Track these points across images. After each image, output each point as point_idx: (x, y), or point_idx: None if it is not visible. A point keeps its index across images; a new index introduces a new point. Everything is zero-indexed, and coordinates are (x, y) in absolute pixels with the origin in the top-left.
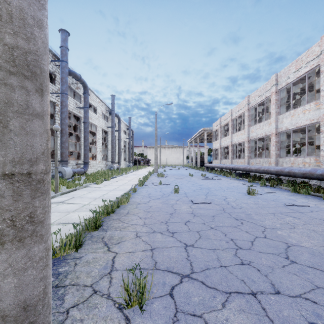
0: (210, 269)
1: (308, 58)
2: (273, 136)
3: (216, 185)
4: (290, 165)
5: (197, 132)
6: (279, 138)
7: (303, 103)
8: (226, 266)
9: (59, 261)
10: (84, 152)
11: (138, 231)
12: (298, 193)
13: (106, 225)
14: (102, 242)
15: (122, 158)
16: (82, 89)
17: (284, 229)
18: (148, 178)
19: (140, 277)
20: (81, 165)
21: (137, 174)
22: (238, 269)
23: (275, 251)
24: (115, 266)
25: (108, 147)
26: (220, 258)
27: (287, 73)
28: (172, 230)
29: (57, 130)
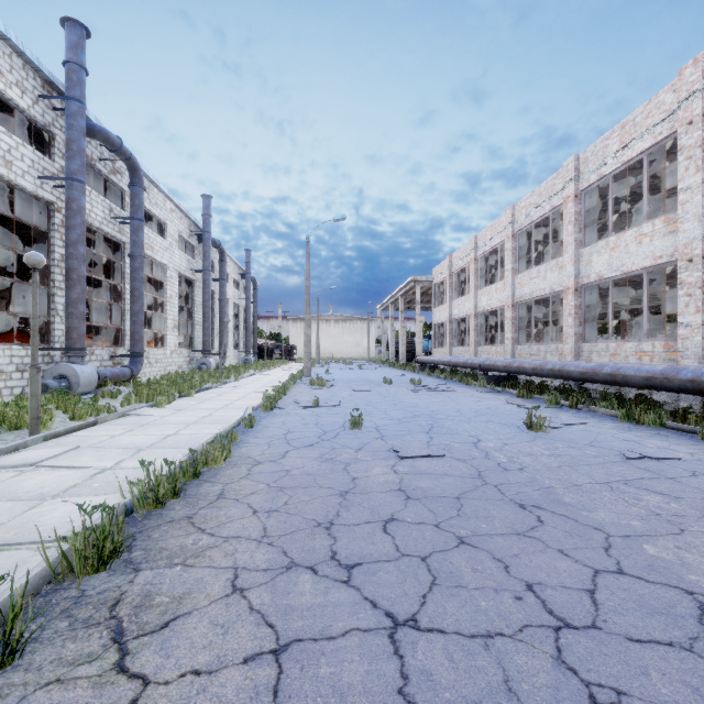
0: None
1: (649, 119)
2: (570, 294)
3: (449, 406)
4: (609, 359)
5: (400, 287)
6: (583, 299)
7: (627, 224)
8: None
9: None
10: (131, 327)
11: (243, 564)
12: (638, 424)
13: (142, 543)
14: (106, 624)
15: (229, 343)
16: (128, 177)
17: (658, 537)
18: (287, 390)
19: None
20: (124, 359)
21: (263, 380)
22: None
23: (675, 631)
24: None
25: (194, 317)
26: (515, 682)
27: (600, 153)
28: (348, 557)
29: (38, 267)
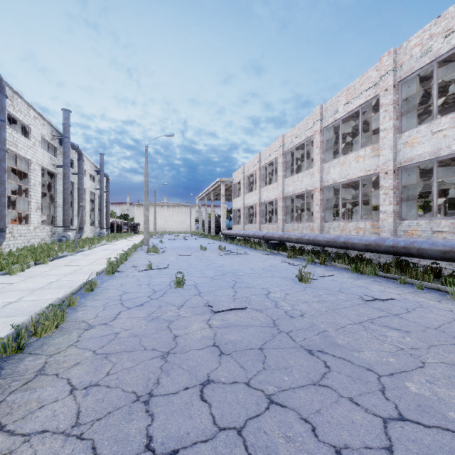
0: None
1: (363, 86)
2: (317, 192)
3: (245, 265)
4: (340, 233)
5: (211, 185)
6: (325, 195)
7: (346, 151)
8: None
9: None
10: None
11: None
12: (362, 274)
13: None
14: None
15: (87, 221)
16: None
17: (412, 373)
18: (129, 256)
19: None
20: None
21: (111, 248)
22: None
23: None
24: None
25: (56, 201)
26: None
27: (335, 105)
28: (164, 442)
29: None
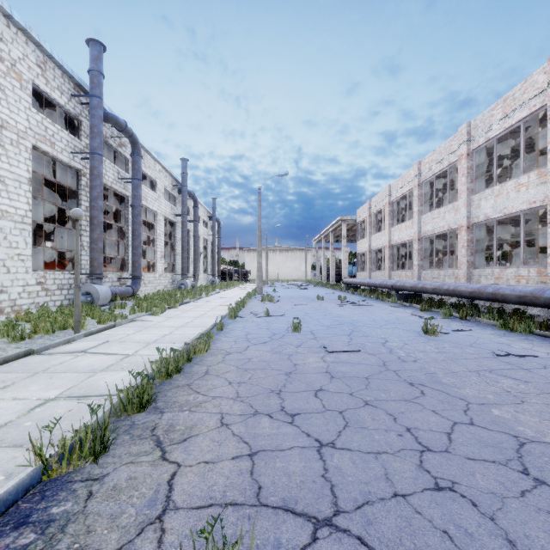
0: (374, 503)
1: (525, 94)
2: (463, 231)
3: (366, 317)
4: (494, 282)
5: (330, 225)
6: (474, 234)
7: (512, 174)
8: (406, 494)
9: (57, 487)
10: (132, 257)
11: (226, 411)
12: (512, 331)
13: (162, 398)
14: (151, 438)
15: (200, 268)
16: (130, 148)
17: (504, 405)
18: (245, 304)
19: (223, 548)
20: (127, 281)
21: (226, 296)
22: (432, 502)
23: (498, 455)
24: (174, 497)
25: (175, 250)
26: (391, 474)
27: (487, 121)
28: (292, 409)
29: (79, 218)
